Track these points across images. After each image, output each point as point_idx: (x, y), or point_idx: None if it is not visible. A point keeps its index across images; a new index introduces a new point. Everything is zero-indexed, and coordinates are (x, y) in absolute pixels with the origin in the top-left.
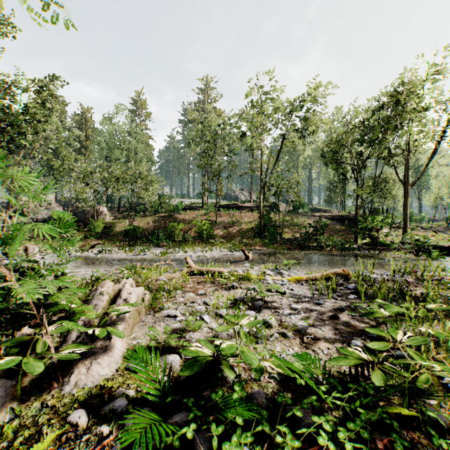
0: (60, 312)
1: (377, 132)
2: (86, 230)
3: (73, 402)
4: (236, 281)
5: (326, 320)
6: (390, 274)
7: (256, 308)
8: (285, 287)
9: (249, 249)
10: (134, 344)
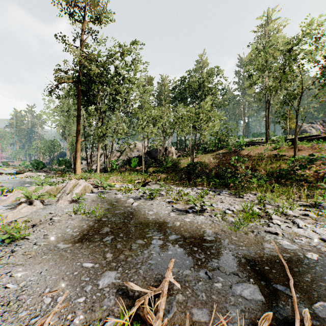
0: None
1: None
2: (157, 166)
3: None
4: None
5: None
6: None
7: None
8: None
9: None
10: None
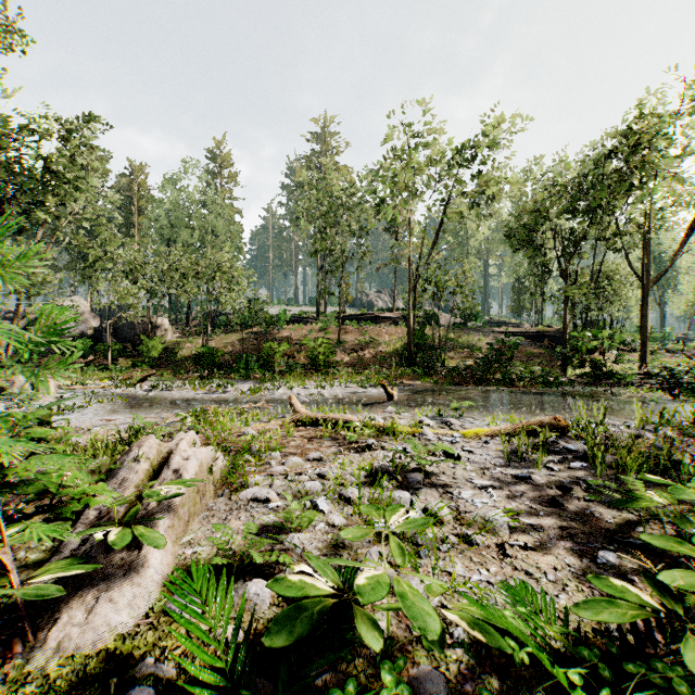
0: (40, 498)
1: (599, 195)
2: (135, 354)
3: (44, 693)
4: (374, 436)
5: (540, 509)
6: (634, 425)
7: (412, 485)
8: (457, 447)
9: (392, 384)
10: (188, 555)
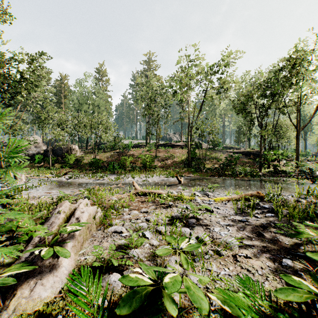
0: (8, 233)
1: (277, 88)
2: (62, 162)
3: None
4: (172, 201)
5: (252, 237)
6: (295, 196)
7: (190, 225)
8: (211, 206)
9: (180, 176)
10: (82, 260)
